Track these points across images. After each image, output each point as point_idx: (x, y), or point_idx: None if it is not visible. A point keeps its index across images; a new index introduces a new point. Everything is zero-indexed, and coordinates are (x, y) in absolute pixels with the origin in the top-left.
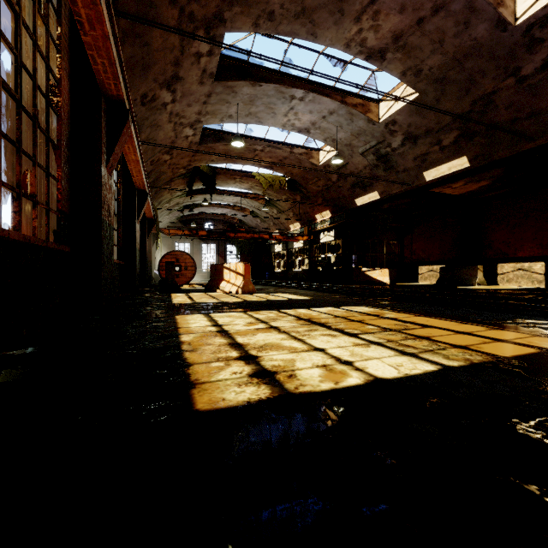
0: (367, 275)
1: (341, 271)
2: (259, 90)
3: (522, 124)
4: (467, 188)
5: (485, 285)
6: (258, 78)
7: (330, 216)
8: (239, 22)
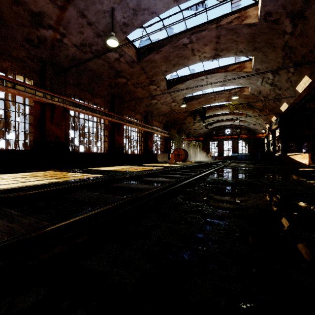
0: (291, 158)
1: (280, 155)
2: (186, 84)
3: None
4: None
5: None
6: (183, 81)
7: (275, 119)
8: (159, 78)
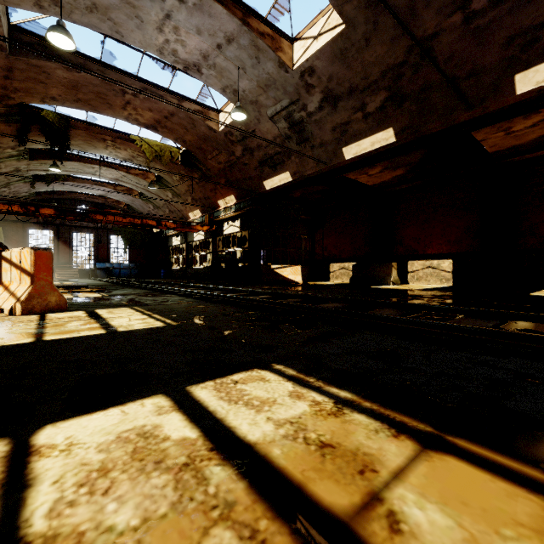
0: (278, 273)
1: (247, 268)
2: None
3: (460, 86)
4: (381, 177)
5: (399, 284)
6: None
7: (235, 202)
8: None
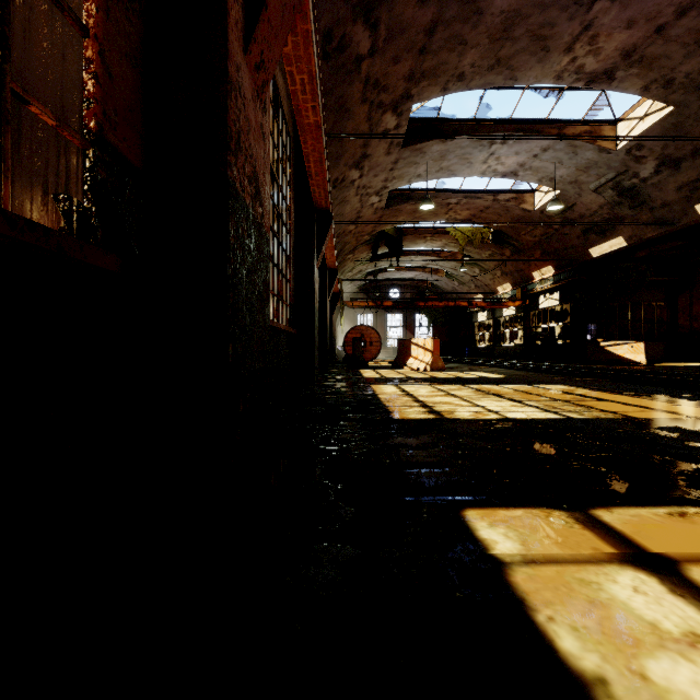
0: (609, 351)
1: (569, 345)
2: (450, 144)
3: None
4: None
5: None
6: (449, 133)
7: (553, 273)
8: (426, 93)
